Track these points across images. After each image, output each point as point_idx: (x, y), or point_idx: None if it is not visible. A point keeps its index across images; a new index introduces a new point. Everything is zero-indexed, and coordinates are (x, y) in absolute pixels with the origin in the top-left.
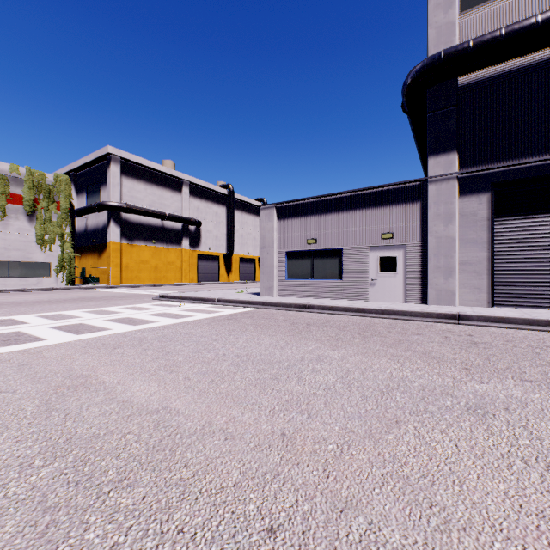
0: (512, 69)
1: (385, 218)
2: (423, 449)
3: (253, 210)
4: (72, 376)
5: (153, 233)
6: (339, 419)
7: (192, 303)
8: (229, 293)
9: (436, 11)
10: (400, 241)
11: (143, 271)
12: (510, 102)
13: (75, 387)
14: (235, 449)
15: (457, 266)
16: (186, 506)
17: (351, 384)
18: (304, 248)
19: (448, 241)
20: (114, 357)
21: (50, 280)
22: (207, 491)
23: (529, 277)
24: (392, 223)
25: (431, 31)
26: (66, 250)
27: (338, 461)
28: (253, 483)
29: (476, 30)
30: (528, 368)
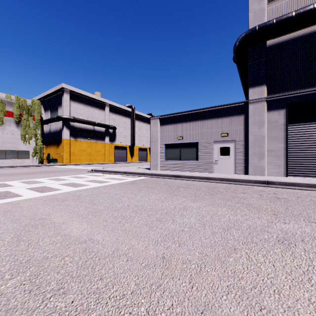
0: (299, 36)
1: (223, 124)
2: (252, 268)
3: (146, 121)
4: (35, 219)
5: (88, 133)
6: (198, 247)
7: (110, 174)
8: (132, 168)
9: (253, 2)
10: (232, 137)
11: (82, 155)
12: (298, 56)
13: (36, 225)
14: (133, 267)
15: (266, 152)
16: (100, 308)
17: (205, 224)
18: (176, 142)
19: (260, 138)
20: (62, 206)
21: (29, 161)
22: (114, 297)
23: (309, 159)
24: (227, 127)
25: (250, 14)
26: (38, 143)
27: (198, 276)
28: (144, 291)
29: (277, 13)
30: (313, 214)
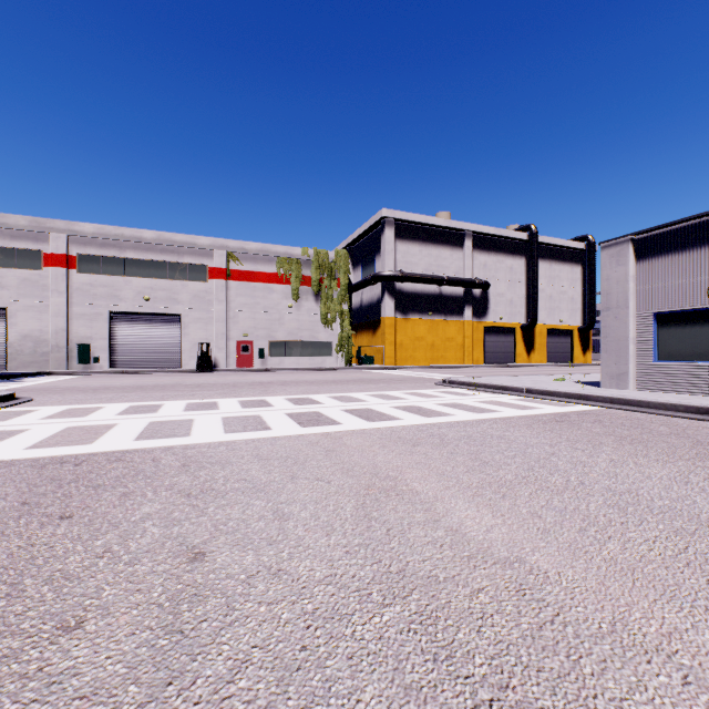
0: None
1: None
2: None
3: (569, 257)
4: (379, 475)
5: (429, 303)
6: None
7: (489, 393)
8: (541, 381)
9: None
10: None
11: (417, 349)
12: None
13: (385, 491)
14: None
15: None
16: None
17: None
18: (699, 305)
19: None
20: (417, 457)
21: (331, 360)
22: None
23: None
24: None
25: None
26: (345, 328)
27: None
28: None
29: None
30: None
